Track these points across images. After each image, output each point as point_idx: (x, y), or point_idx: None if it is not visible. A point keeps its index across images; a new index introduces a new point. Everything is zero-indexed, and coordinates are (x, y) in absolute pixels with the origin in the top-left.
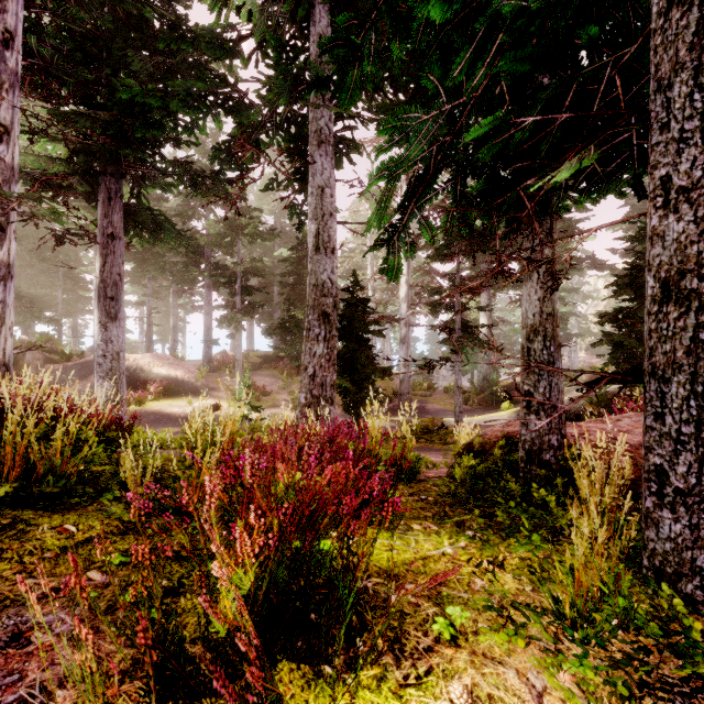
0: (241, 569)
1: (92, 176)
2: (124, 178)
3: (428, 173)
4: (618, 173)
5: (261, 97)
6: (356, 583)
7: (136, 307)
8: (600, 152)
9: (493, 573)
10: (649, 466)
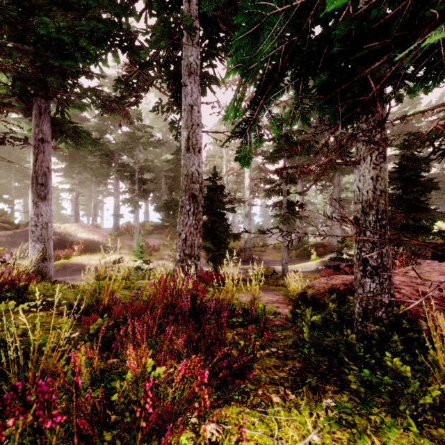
0: None
1: (27, 97)
2: (53, 101)
3: (276, 71)
4: None
5: (148, 41)
6: None
7: (69, 192)
8: None
9: None
10: None
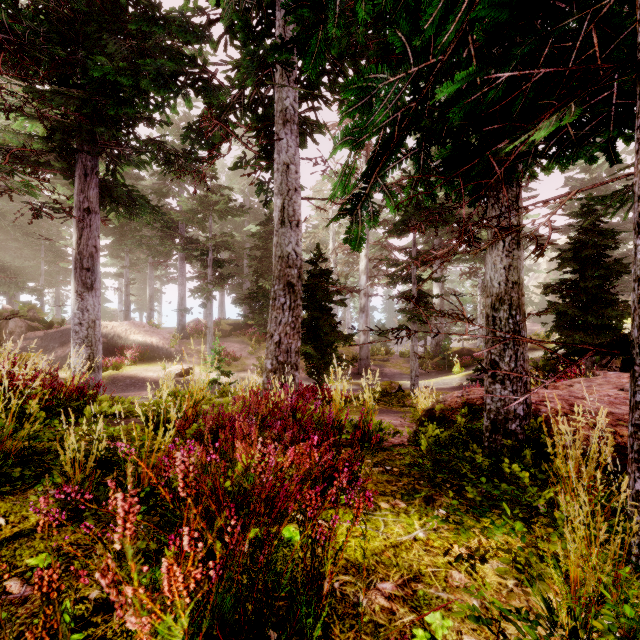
0: (169, 614)
1: (69, 153)
2: (101, 156)
3: (392, 141)
4: (591, 136)
5: (229, 78)
6: (322, 583)
7: (116, 278)
8: (583, 106)
9: (474, 569)
10: (639, 446)
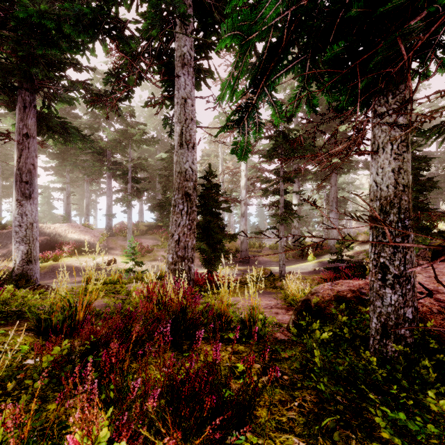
0: None
1: (11, 89)
2: (40, 95)
3: (280, 46)
4: None
5: (139, 31)
6: None
7: (61, 192)
8: None
9: None
10: None
